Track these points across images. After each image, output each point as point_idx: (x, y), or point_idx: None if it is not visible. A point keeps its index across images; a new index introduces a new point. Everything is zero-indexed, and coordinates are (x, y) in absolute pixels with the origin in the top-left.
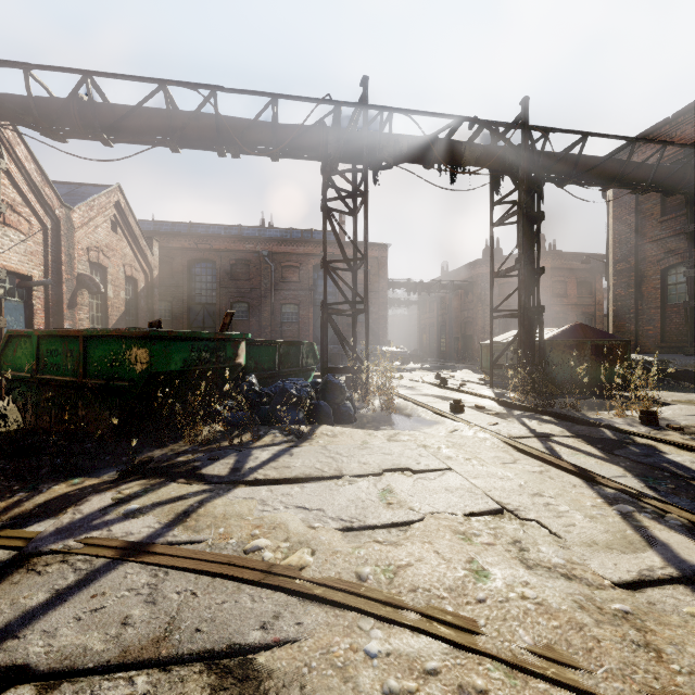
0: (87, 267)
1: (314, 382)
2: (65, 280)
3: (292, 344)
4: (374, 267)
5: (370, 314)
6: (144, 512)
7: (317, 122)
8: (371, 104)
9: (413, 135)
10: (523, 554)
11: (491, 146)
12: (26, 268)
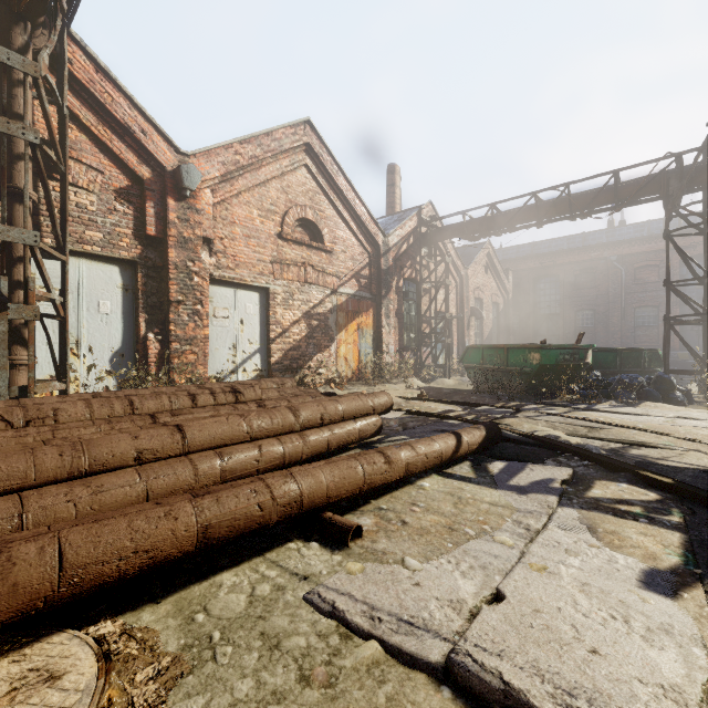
0: (473, 302)
1: (647, 377)
2: (465, 313)
3: (633, 351)
4: None
5: None
6: (552, 410)
7: (657, 175)
8: None
9: None
10: None
11: None
12: (450, 309)
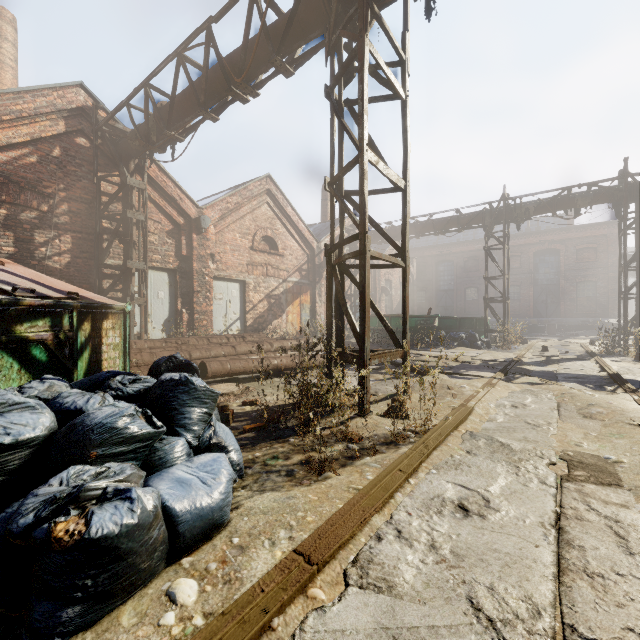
0: (384, 283)
1: (467, 334)
2: (377, 291)
3: (467, 318)
4: (601, 245)
5: (597, 289)
6: None
7: (478, 213)
8: (507, 198)
9: (539, 201)
10: (464, 357)
11: (602, 191)
12: None
